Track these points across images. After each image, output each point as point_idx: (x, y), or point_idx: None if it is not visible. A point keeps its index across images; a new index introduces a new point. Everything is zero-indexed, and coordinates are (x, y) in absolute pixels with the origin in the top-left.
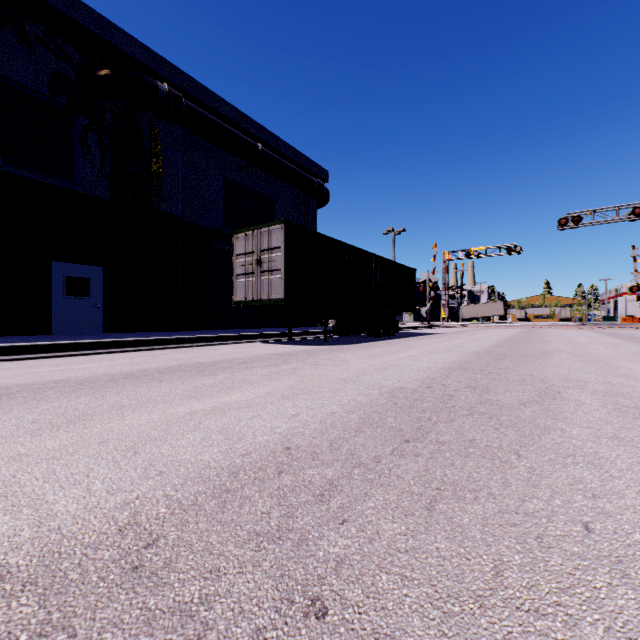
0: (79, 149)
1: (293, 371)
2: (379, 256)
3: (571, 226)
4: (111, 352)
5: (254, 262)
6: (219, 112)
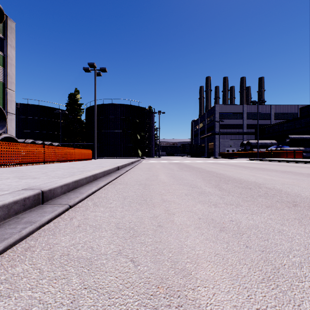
0: None
1: None
2: None
3: None
4: None
5: None
6: None
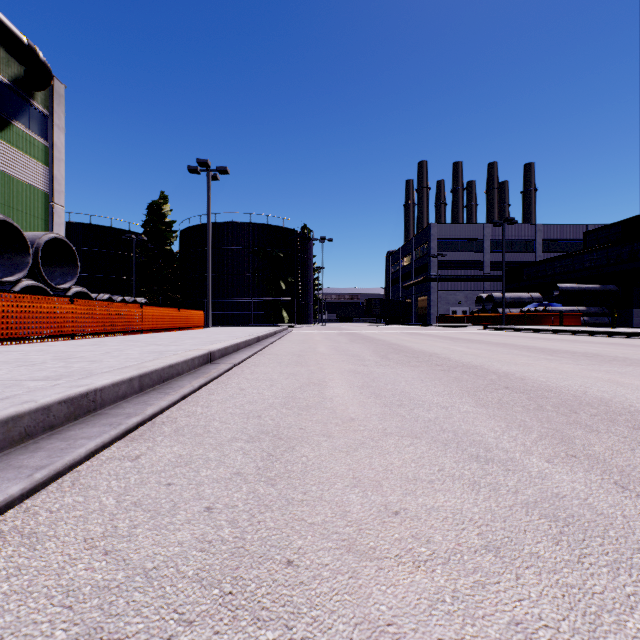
0: None
1: None
2: None
3: None
4: None
5: None
6: None
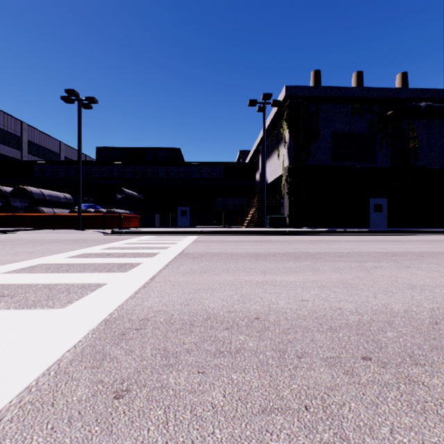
0: (378, 149)
1: None
2: None
3: None
4: (427, 235)
5: None
6: None
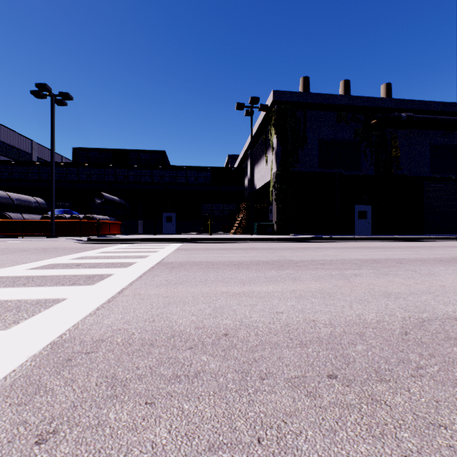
0: (363, 156)
1: None
2: None
3: None
4: (407, 241)
5: None
6: (430, 110)
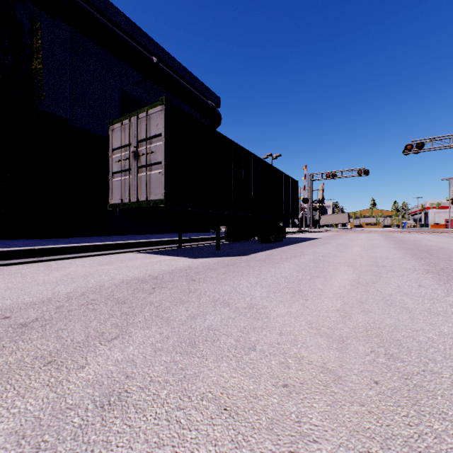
0: None
1: (71, 450)
2: (269, 164)
3: (414, 151)
4: None
5: (131, 156)
6: (111, 19)
